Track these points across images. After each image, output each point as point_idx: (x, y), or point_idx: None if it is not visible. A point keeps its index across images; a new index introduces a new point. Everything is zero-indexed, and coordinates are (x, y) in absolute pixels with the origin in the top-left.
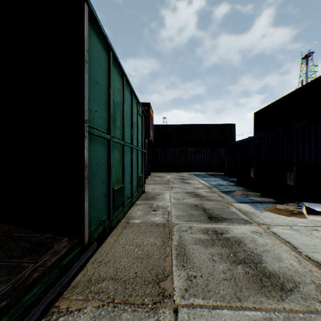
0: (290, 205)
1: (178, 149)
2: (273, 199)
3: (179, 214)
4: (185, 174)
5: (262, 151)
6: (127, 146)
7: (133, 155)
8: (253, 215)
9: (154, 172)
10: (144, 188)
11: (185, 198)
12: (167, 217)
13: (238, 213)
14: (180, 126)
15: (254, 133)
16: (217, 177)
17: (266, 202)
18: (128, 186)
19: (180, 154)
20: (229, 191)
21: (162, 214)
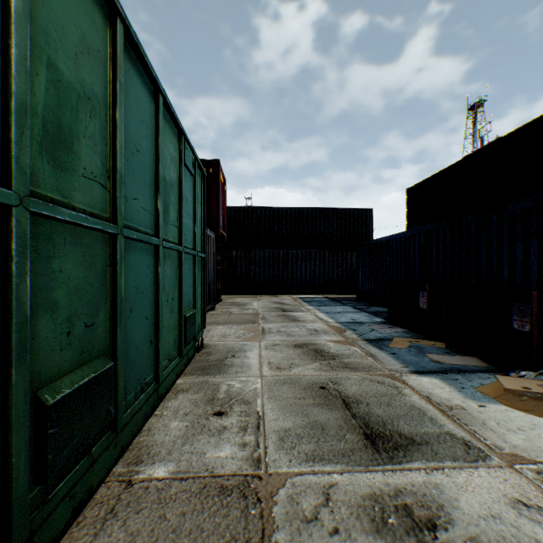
0: (525, 376)
1: (274, 253)
2: (477, 359)
3: (286, 425)
4: (286, 299)
5: (433, 256)
6: (139, 240)
7: (165, 266)
8: (471, 420)
9: (229, 295)
10: (202, 338)
11: (294, 363)
12: (255, 445)
13: (432, 414)
14: (276, 210)
15: (408, 224)
16: (346, 304)
17: (471, 369)
18: (142, 356)
19: (278, 261)
20: (382, 340)
21: (241, 431)
